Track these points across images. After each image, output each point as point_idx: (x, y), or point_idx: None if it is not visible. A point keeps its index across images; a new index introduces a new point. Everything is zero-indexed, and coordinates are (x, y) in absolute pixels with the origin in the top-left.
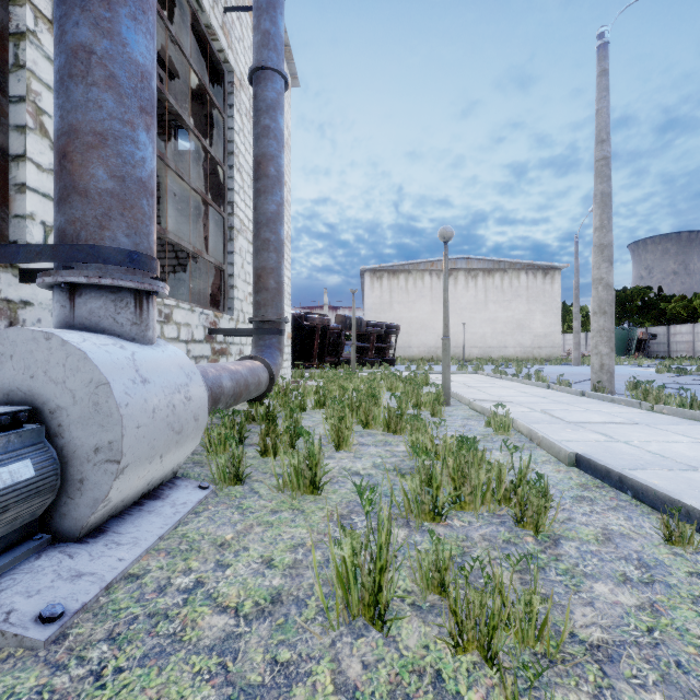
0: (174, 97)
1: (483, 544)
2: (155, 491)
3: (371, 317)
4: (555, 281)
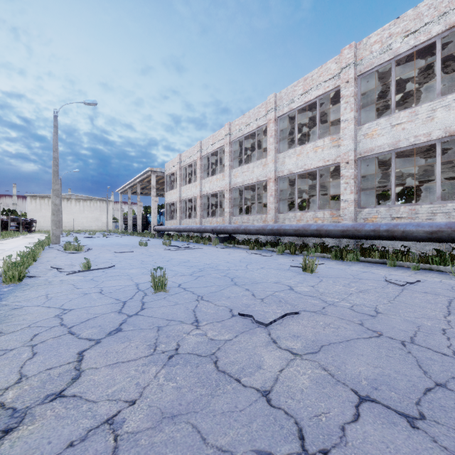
0: None
1: None
2: None
3: (31, 214)
4: (110, 205)
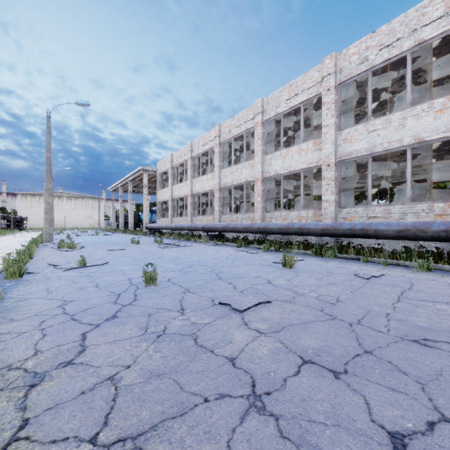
0: None
1: None
2: None
3: (21, 212)
4: (102, 203)
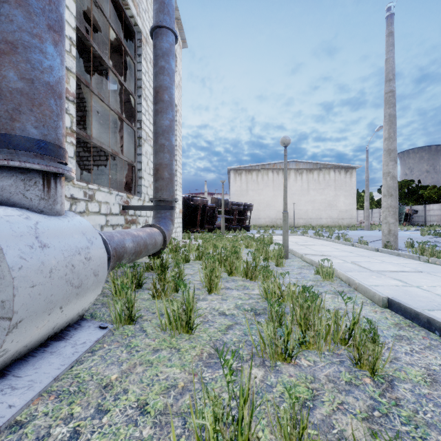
0: (105, 55)
1: (329, 385)
2: (62, 332)
3: (234, 199)
4: (352, 176)
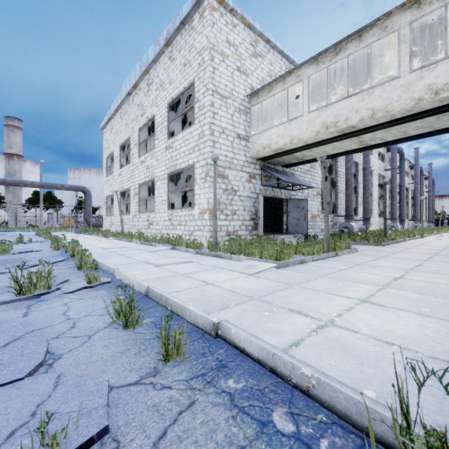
0: None
1: None
2: None
3: None
4: None
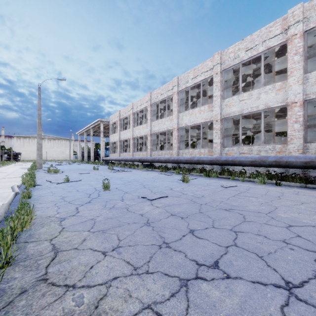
0: None
1: None
2: None
3: (17, 149)
4: (72, 142)
